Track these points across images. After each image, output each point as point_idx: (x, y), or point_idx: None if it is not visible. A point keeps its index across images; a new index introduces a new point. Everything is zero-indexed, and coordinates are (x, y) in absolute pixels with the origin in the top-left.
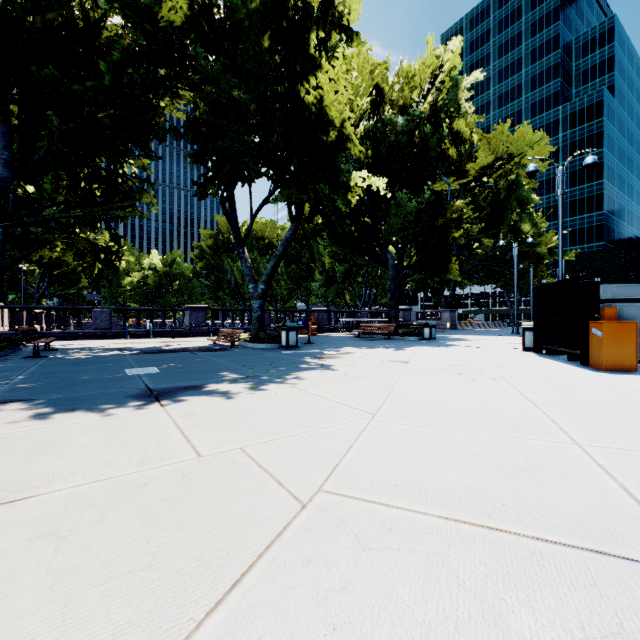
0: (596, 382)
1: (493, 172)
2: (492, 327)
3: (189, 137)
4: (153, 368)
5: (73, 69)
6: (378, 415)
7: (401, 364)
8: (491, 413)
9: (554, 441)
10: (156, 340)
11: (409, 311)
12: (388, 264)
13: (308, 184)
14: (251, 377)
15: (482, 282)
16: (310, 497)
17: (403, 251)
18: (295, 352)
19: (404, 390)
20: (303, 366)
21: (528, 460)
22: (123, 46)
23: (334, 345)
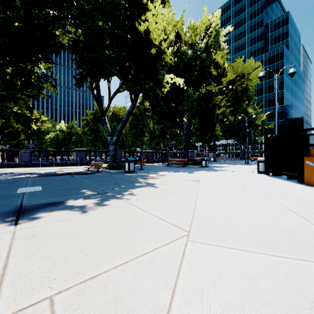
0: None
1: (234, 82)
2: (233, 160)
3: (70, 49)
4: (38, 187)
5: None
6: (192, 233)
7: (195, 182)
8: (279, 228)
9: None
10: (56, 168)
11: (193, 152)
12: (183, 127)
13: (140, 81)
14: (100, 194)
15: (228, 138)
16: None
17: (191, 121)
18: (133, 175)
19: (204, 204)
20: (136, 184)
21: None
22: None
23: (155, 170)
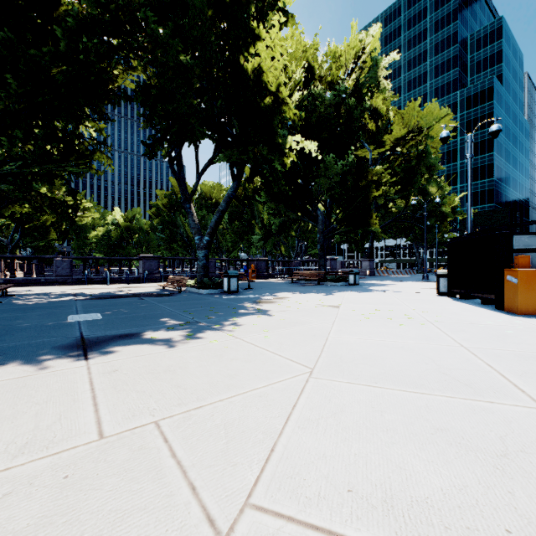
0: (519, 327)
1: (406, 143)
2: (404, 274)
3: (138, 100)
4: (96, 314)
5: (29, 35)
6: (316, 369)
7: (333, 309)
8: (434, 365)
9: (518, 405)
10: (112, 286)
11: (335, 260)
12: (318, 219)
13: (248, 146)
14: (189, 323)
15: (395, 236)
16: (232, 521)
17: (331, 208)
18: (235, 297)
19: (339, 337)
20: (241, 311)
21: (503, 437)
22: (76, 14)
23: (271, 290)
